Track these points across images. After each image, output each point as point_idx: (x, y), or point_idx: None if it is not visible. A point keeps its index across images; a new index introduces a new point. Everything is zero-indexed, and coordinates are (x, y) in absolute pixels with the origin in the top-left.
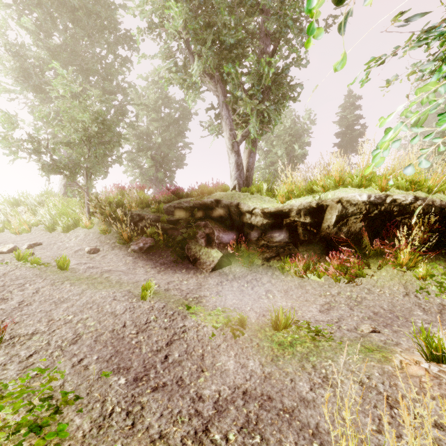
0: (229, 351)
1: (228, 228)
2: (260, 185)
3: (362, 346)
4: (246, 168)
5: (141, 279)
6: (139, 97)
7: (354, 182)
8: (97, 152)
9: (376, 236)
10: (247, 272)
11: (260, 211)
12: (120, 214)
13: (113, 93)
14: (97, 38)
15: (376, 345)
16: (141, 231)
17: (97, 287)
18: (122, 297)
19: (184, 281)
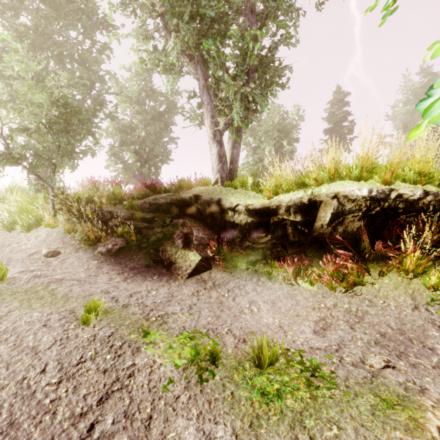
0: (190, 408)
1: (209, 228)
2: (245, 179)
3: (377, 396)
4: (230, 160)
5: (97, 290)
6: (122, 89)
7: (352, 174)
8: (60, 141)
9: (376, 237)
10: (229, 278)
11: (244, 208)
12: (89, 212)
13: (91, 82)
14: (71, 20)
15: (395, 393)
16: (112, 230)
17: (32, 305)
18: (58, 322)
19: (152, 292)
